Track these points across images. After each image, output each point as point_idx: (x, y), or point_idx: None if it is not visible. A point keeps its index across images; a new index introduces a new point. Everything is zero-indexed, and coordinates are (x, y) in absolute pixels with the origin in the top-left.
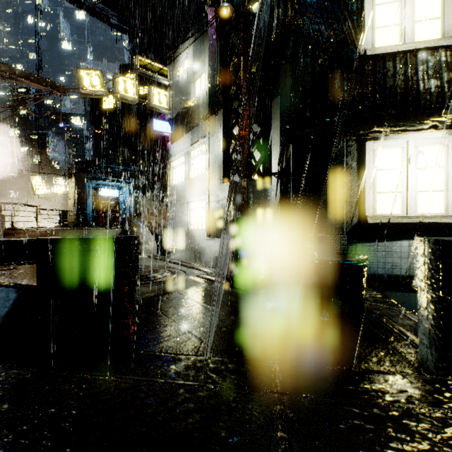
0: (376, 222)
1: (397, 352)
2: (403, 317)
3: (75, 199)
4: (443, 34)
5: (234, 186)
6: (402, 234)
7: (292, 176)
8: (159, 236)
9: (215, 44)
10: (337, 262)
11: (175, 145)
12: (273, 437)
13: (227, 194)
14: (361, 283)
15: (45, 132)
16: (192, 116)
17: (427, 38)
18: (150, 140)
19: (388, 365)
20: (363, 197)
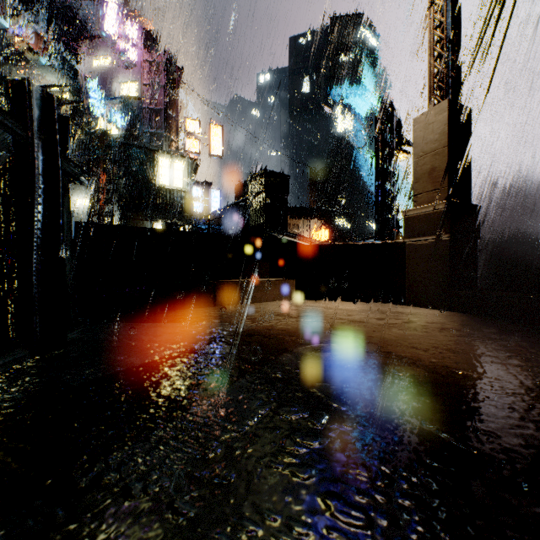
0: None
1: None
2: None
3: None
4: (184, 186)
5: None
6: None
7: None
8: None
9: None
10: None
11: None
12: None
13: None
14: None
15: None
16: None
17: (178, 186)
18: None
19: None
20: None
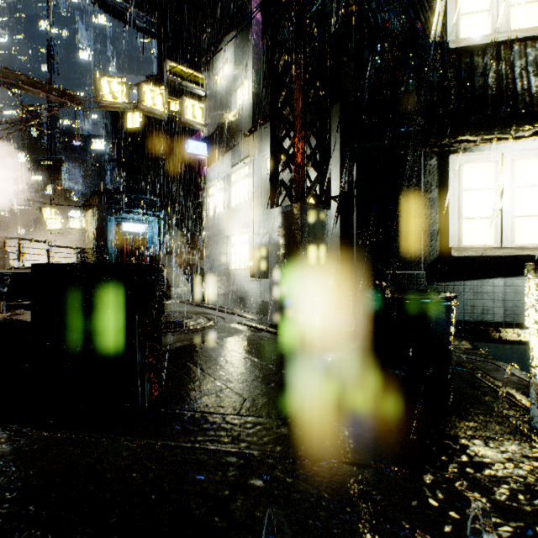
0: (462, 256)
1: (501, 414)
2: (503, 372)
3: (95, 235)
4: None
5: (284, 212)
6: (495, 271)
7: (356, 200)
8: (194, 279)
9: (261, 43)
10: (417, 300)
11: (212, 168)
12: (355, 532)
13: (276, 222)
14: (448, 328)
15: (60, 157)
16: (233, 132)
17: (526, 26)
18: (182, 166)
19: (490, 431)
20: (445, 224)
